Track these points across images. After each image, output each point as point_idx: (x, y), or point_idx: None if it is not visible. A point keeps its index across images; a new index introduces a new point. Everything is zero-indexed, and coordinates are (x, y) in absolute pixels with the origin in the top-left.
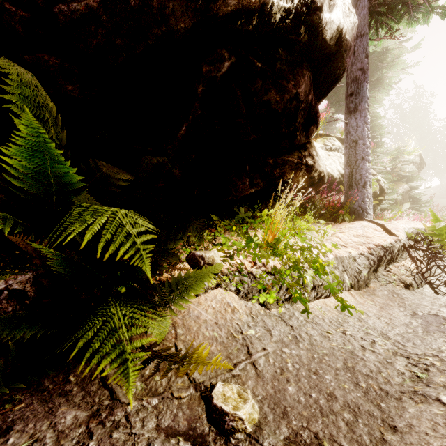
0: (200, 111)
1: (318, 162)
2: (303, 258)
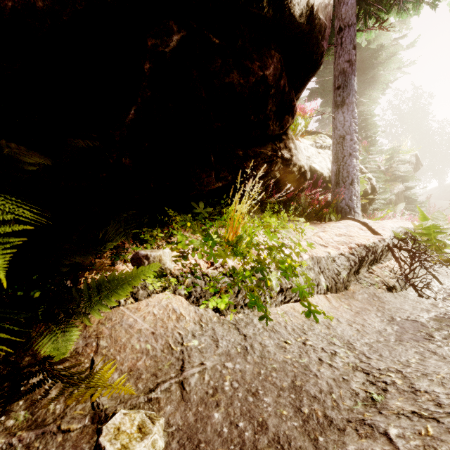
0: (150, 92)
1: (296, 155)
2: (270, 258)
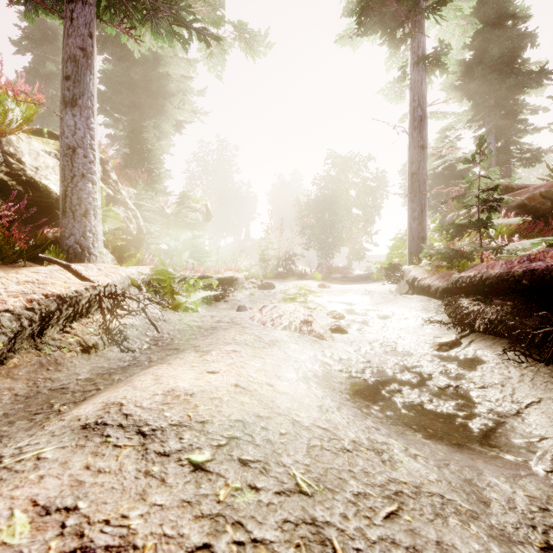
0: None
1: None
2: None
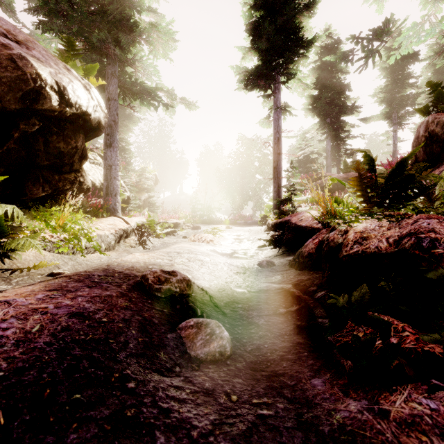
0: (13, 145)
1: (86, 179)
2: (80, 234)
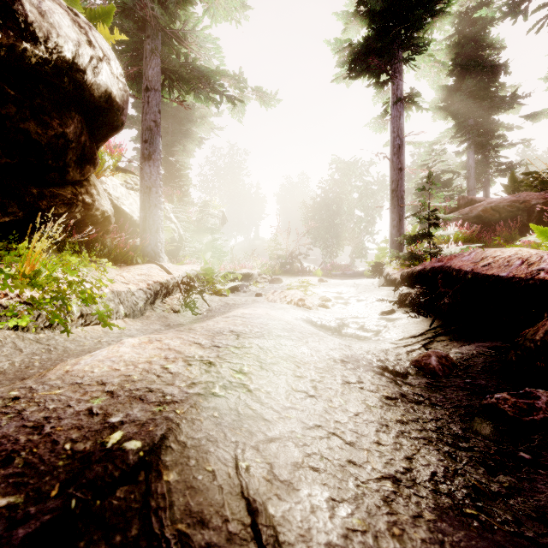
0: None
1: (99, 201)
2: (71, 290)
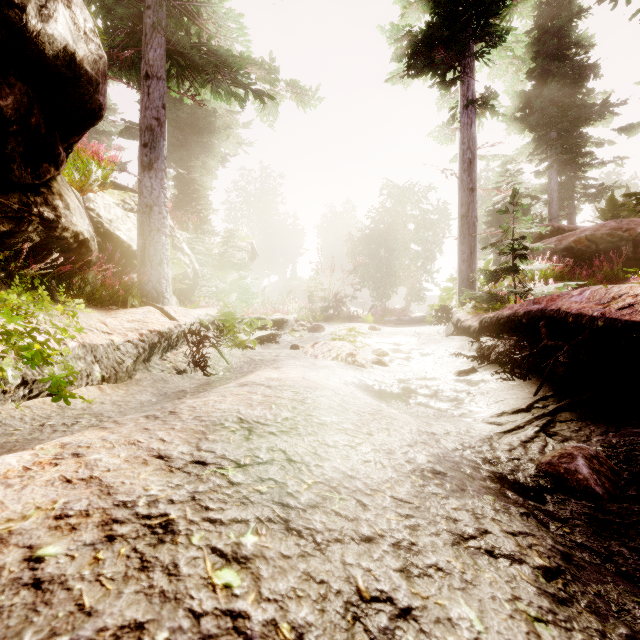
0: None
1: (69, 217)
2: (7, 345)
